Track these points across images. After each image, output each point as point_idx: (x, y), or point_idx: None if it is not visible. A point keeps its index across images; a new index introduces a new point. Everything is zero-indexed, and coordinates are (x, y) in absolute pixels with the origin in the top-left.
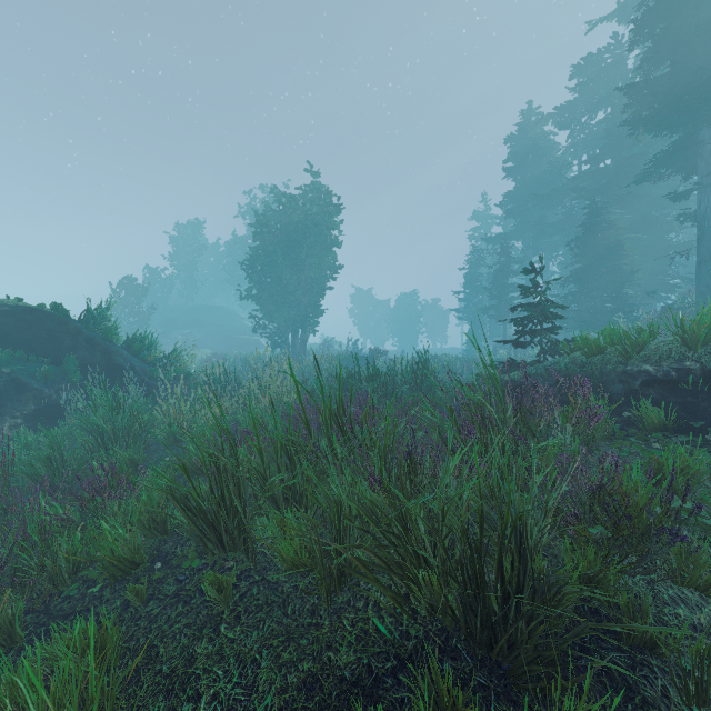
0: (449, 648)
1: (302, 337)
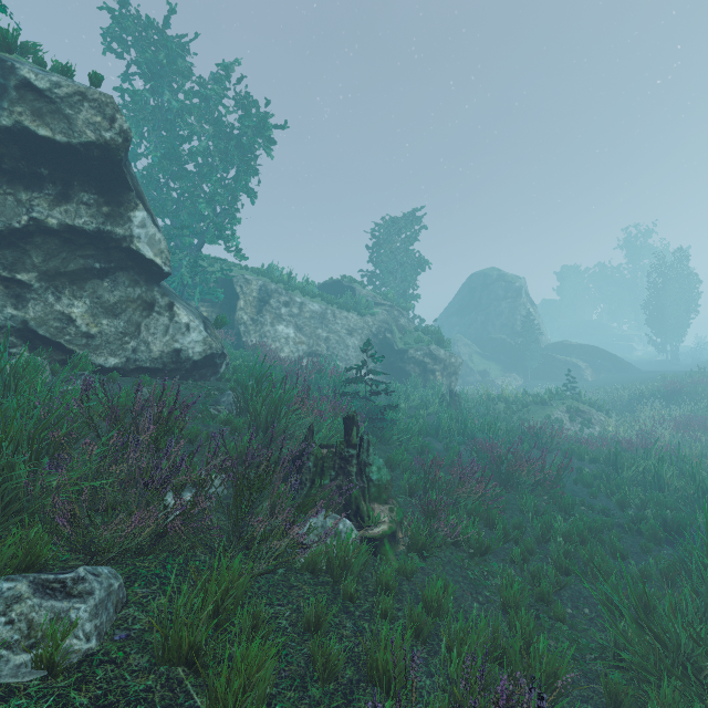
0: (701, 376)
1: (677, 346)
